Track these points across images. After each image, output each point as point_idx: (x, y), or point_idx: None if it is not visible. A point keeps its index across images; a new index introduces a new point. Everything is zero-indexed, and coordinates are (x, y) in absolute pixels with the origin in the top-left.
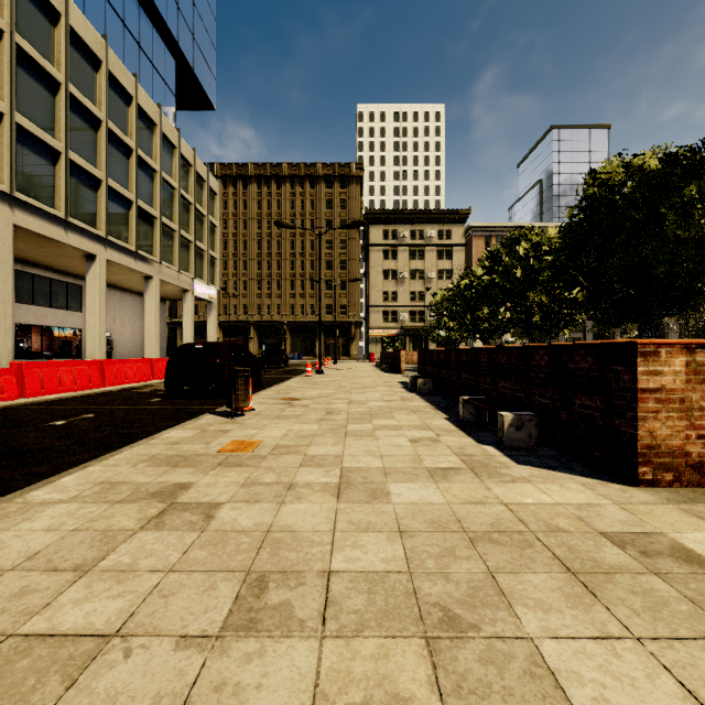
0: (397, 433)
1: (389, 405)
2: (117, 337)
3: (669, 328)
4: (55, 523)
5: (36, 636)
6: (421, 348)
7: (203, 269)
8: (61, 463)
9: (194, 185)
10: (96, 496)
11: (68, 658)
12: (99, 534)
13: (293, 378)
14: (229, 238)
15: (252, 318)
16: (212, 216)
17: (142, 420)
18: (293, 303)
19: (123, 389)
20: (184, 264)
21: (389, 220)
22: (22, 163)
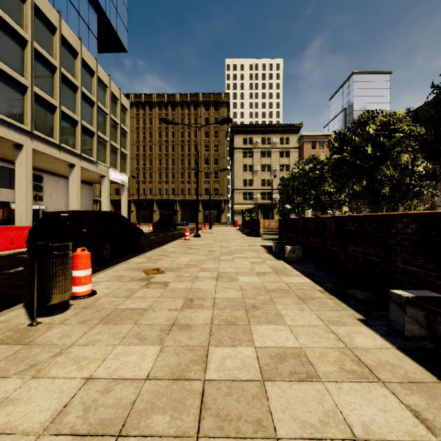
0: (318, 405)
1: (264, 284)
2: (53, 209)
3: (437, 204)
4: None
5: None
6: (268, 217)
7: (117, 161)
8: None
9: (109, 101)
10: None
11: None
12: None
13: (174, 241)
14: (140, 144)
15: (155, 197)
16: (124, 125)
17: None
18: (183, 187)
19: (14, 253)
20: (101, 157)
21: (247, 131)
22: None
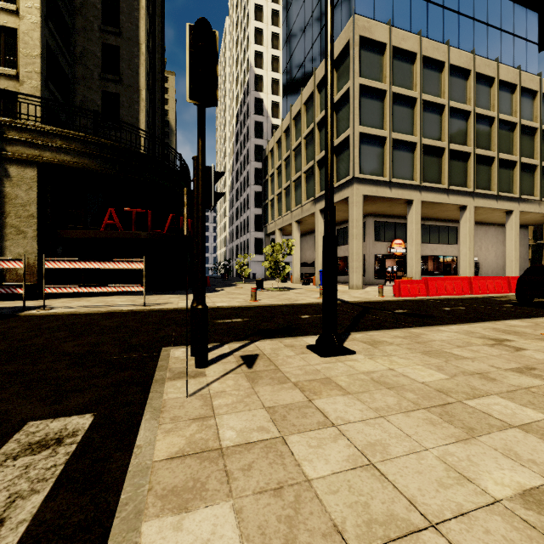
0: None
1: None
2: (482, 260)
3: None
4: (449, 336)
5: (447, 352)
6: None
7: None
8: (449, 322)
9: None
10: (464, 333)
11: (456, 357)
12: (465, 342)
13: None
14: None
15: None
16: None
17: (494, 314)
18: None
19: (485, 297)
20: None
21: None
22: (425, 165)
